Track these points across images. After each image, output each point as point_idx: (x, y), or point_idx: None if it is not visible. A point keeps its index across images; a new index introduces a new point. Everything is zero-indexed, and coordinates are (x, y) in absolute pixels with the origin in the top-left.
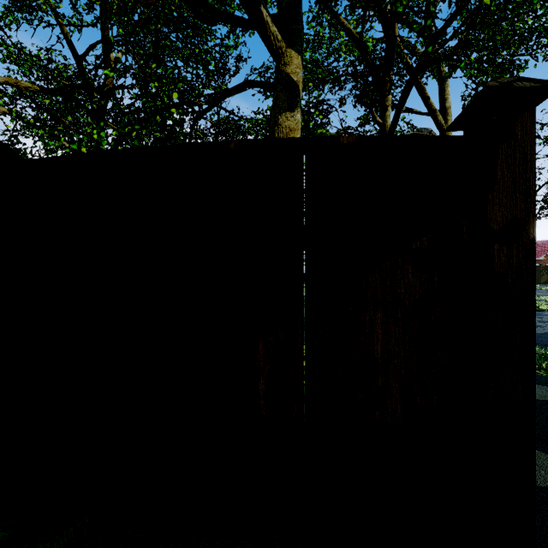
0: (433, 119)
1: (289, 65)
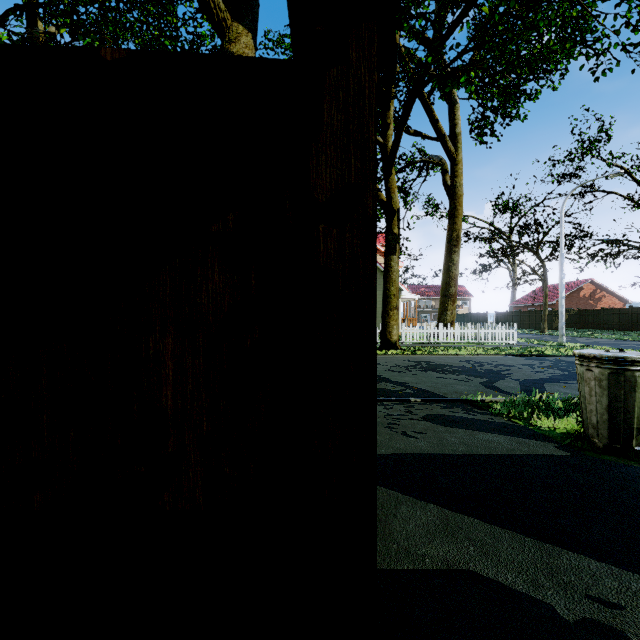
0: (443, 145)
1: (235, 43)
